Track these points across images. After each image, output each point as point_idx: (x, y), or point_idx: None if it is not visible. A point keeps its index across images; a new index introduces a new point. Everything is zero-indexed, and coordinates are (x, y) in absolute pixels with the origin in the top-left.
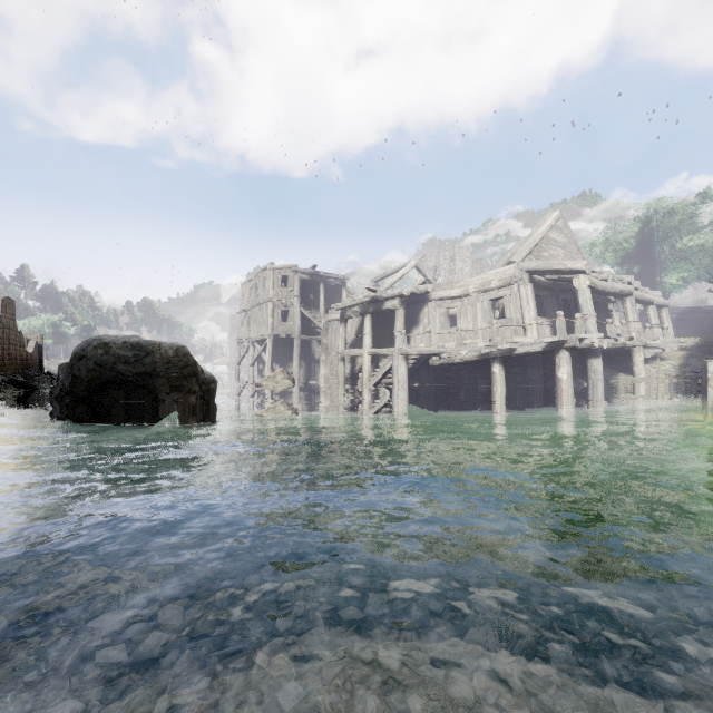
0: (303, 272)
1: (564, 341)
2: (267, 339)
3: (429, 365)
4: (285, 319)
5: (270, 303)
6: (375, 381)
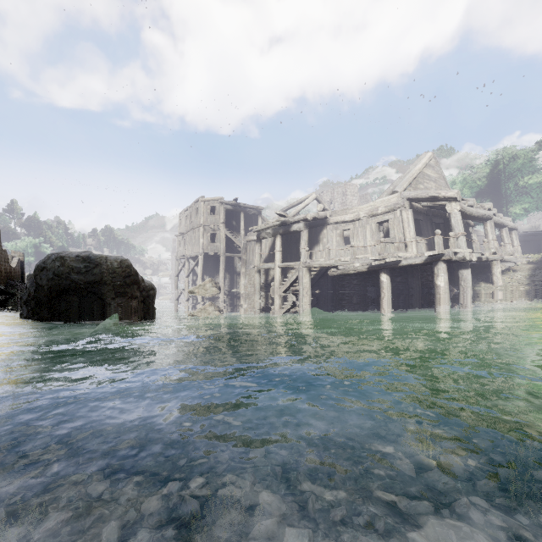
0: (227, 203)
1: (441, 254)
2: (199, 256)
3: (327, 276)
4: (213, 240)
5: (201, 228)
6: (285, 289)
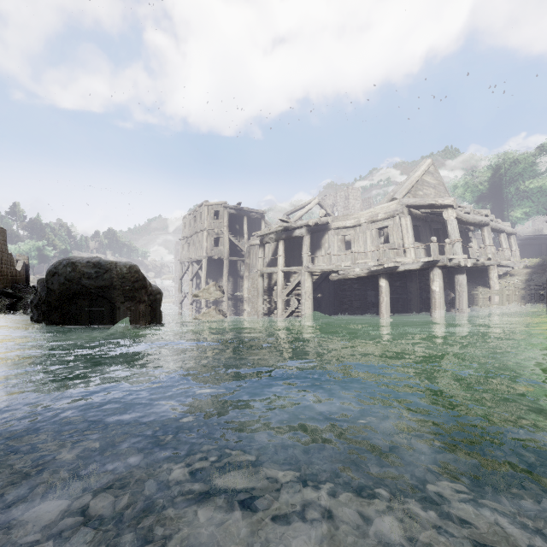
0: (231, 207)
1: (437, 261)
2: (203, 259)
3: (329, 280)
4: (217, 244)
5: (205, 232)
6: (287, 292)
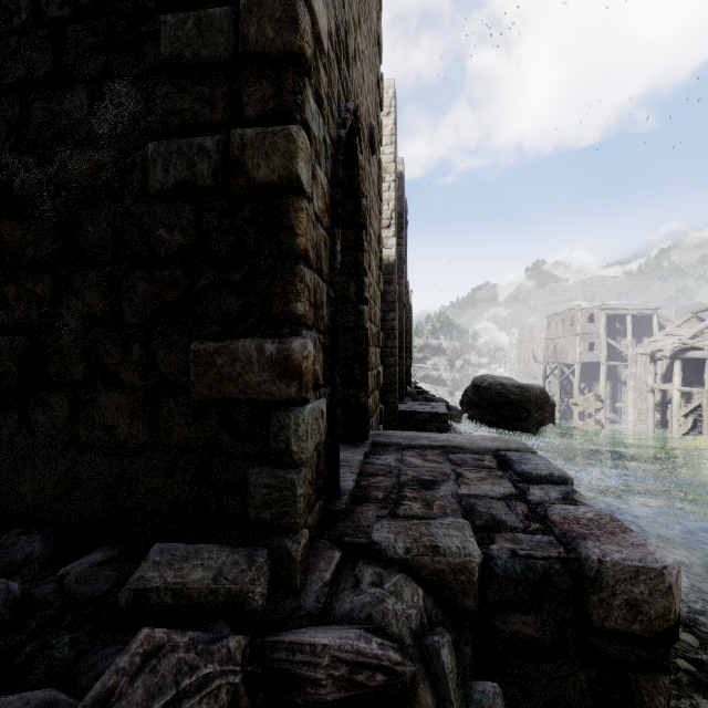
0: (609, 308)
1: None
2: (575, 365)
3: None
4: (590, 347)
5: (577, 337)
6: (684, 413)
